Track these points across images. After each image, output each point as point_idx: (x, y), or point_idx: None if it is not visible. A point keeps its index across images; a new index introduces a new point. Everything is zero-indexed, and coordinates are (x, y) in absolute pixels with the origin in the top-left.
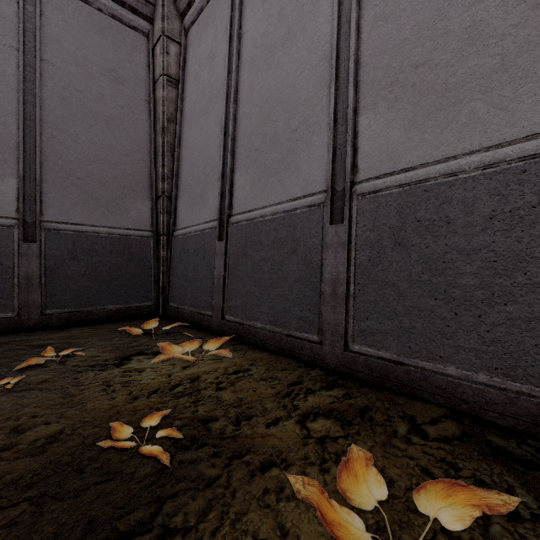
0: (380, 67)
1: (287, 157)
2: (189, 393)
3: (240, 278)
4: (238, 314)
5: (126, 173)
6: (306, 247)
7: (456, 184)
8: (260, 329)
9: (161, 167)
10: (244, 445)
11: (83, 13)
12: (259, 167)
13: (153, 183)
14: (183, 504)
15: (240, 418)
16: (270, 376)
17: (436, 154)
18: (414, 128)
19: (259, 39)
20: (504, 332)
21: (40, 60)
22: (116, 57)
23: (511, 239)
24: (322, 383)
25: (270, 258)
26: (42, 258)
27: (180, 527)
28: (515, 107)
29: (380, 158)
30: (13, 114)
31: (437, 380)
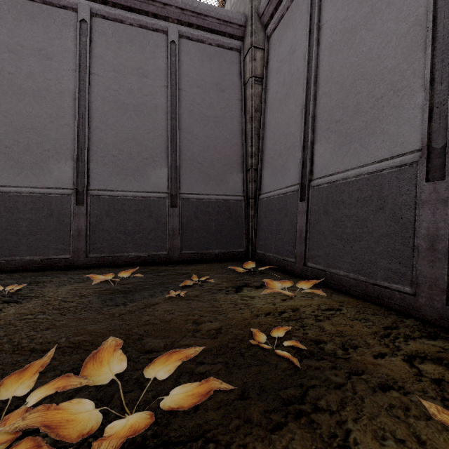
0: None
1: (371, 123)
2: (294, 319)
3: (322, 232)
4: (319, 262)
5: (226, 155)
6: (395, 204)
7: None
8: (343, 276)
9: (250, 147)
10: (357, 367)
11: (200, 51)
12: (340, 136)
13: (244, 160)
14: (322, 394)
15: (345, 346)
16: (362, 317)
17: None
18: None
19: (339, 25)
20: None
21: (178, 90)
22: (220, 74)
23: None
24: (421, 332)
25: (353, 215)
26: (180, 217)
27: (325, 409)
28: None
29: None
30: (165, 128)
31: None
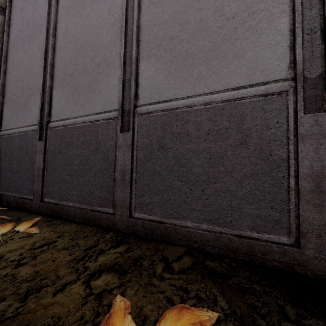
0: (152, 34)
1: (93, 83)
2: None
3: (57, 170)
4: (54, 197)
5: None
6: (105, 147)
7: (191, 112)
8: (71, 207)
9: None
10: (22, 323)
11: None
12: (72, 88)
13: None
14: None
15: (29, 293)
16: (72, 245)
17: (182, 94)
18: (171, 76)
19: None
20: (214, 199)
21: None
22: None
23: (217, 146)
24: (112, 243)
25: (79, 155)
26: None
27: None
28: (219, 73)
29: (151, 92)
30: None
31: (182, 231)
